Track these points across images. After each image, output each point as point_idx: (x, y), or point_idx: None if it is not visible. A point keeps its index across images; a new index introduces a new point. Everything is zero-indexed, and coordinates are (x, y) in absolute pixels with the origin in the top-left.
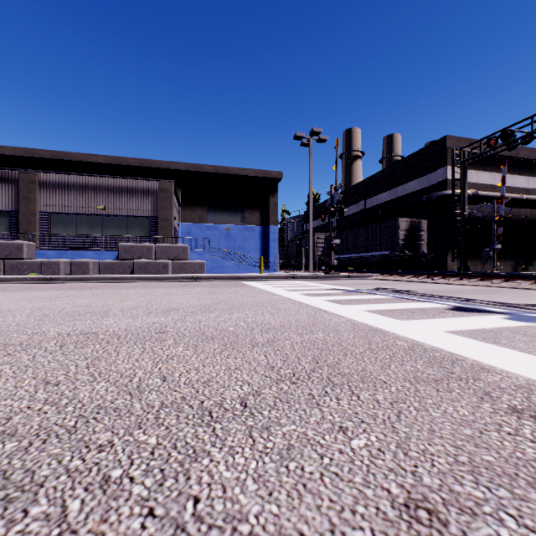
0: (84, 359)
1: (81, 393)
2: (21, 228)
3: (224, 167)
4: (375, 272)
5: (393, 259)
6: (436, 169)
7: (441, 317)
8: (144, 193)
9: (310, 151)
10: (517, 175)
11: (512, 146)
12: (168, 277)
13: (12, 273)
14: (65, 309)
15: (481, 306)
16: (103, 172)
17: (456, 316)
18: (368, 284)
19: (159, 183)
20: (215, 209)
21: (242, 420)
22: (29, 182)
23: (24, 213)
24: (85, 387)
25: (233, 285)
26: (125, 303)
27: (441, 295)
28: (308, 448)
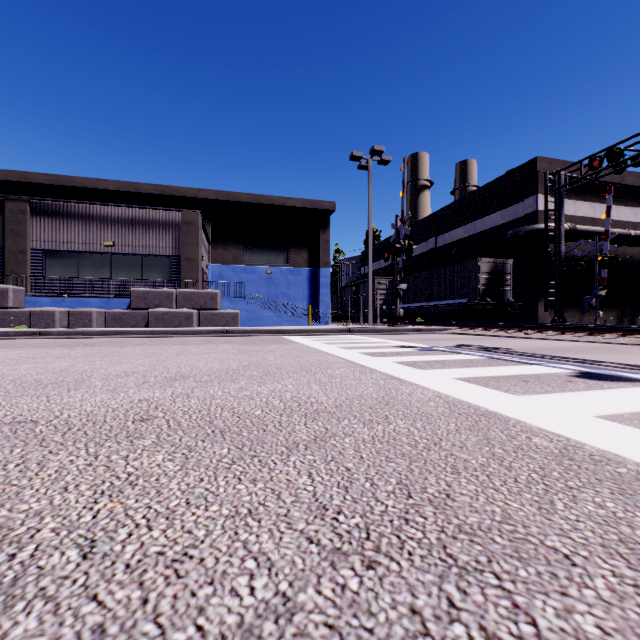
0: None
1: None
2: (8, 269)
3: (264, 196)
4: (451, 325)
5: (471, 308)
6: (524, 198)
7: (574, 390)
8: (163, 226)
9: (369, 174)
10: (622, 206)
11: (620, 168)
12: (191, 331)
13: None
14: (25, 377)
15: (617, 372)
16: (114, 202)
17: (593, 387)
18: (446, 339)
19: (182, 214)
20: (253, 248)
21: None
22: (18, 212)
23: (12, 251)
24: None
25: (272, 341)
26: (117, 367)
27: (548, 354)
28: None
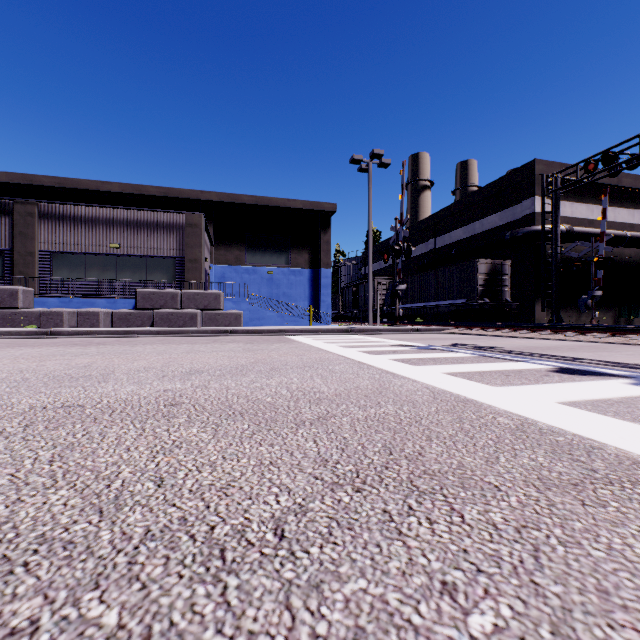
0: (50, 448)
1: (23, 510)
2: (16, 270)
3: (266, 198)
4: (449, 325)
5: (470, 308)
6: (522, 200)
7: (547, 383)
8: (168, 228)
9: (370, 177)
10: (619, 207)
11: (615, 171)
12: (196, 331)
13: (5, 326)
14: (55, 371)
15: (593, 368)
16: (118, 204)
17: (565, 380)
18: (442, 339)
19: (186, 216)
20: (255, 249)
21: (274, 568)
22: (27, 215)
23: (20, 253)
24: (33, 498)
25: (275, 340)
26: (135, 363)
27: (537, 352)
28: (392, 637)
